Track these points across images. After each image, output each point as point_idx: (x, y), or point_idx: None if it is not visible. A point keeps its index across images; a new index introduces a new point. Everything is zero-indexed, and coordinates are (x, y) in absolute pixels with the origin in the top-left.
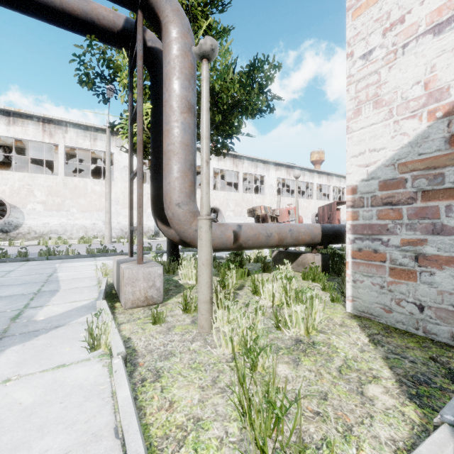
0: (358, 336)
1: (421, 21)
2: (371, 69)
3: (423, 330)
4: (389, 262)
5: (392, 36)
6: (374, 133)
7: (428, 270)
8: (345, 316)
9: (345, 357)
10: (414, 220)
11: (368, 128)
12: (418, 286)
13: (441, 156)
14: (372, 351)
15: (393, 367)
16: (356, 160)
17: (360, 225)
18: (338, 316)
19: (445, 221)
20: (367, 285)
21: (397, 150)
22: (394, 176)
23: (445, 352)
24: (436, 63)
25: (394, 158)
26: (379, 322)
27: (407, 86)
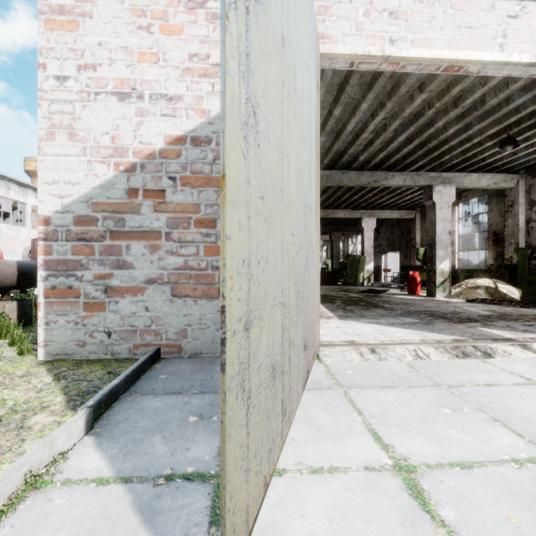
0: (42, 379)
1: (109, 80)
2: (66, 97)
3: (111, 353)
4: (84, 297)
5: (86, 77)
6: (70, 165)
7: (115, 300)
8: (34, 365)
9: (15, 405)
10: (104, 256)
11: (63, 158)
12: (107, 315)
13: (123, 204)
14: (53, 387)
15: (69, 392)
16: (50, 188)
17: (54, 260)
18: (23, 368)
19: (126, 258)
20: (62, 324)
21: (91, 189)
22: (88, 214)
23: (123, 364)
24: (120, 124)
25: (88, 196)
26: (74, 359)
27: (99, 133)
